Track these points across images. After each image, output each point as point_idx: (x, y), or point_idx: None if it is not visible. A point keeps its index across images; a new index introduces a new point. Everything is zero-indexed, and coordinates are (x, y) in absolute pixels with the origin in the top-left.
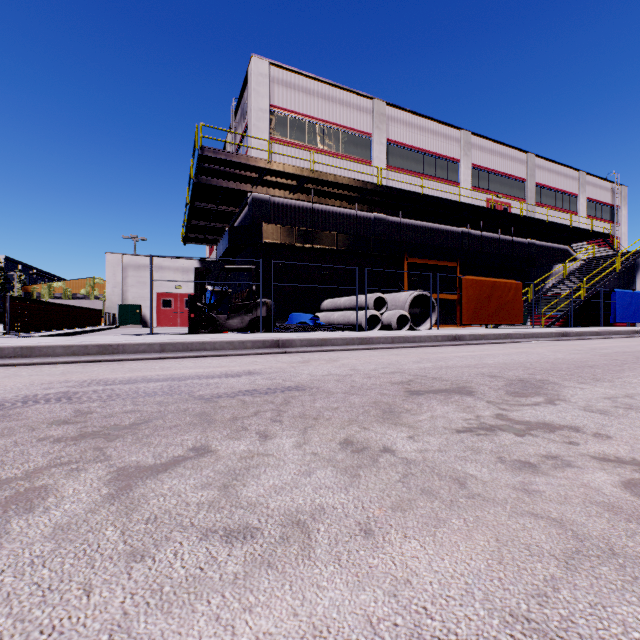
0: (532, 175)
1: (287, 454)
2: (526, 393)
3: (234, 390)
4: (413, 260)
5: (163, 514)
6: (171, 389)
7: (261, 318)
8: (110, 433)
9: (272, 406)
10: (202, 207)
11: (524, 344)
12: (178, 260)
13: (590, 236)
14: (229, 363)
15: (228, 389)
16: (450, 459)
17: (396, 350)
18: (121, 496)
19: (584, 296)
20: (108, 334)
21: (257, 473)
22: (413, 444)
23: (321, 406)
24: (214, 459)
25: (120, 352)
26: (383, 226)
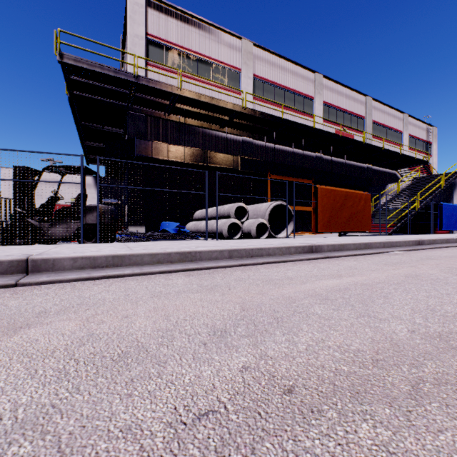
0: (370, 114)
1: None
2: None
3: None
4: (275, 177)
5: None
6: None
7: (82, 225)
8: None
9: None
10: (89, 127)
11: (391, 256)
12: (73, 176)
13: (413, 163)
14: None
15: None
16: None
17: (225, 272)
18: None
19: (418, 208)
20: None
21: None
22: None
23: None
24: None
25: None
26: (250, 148)
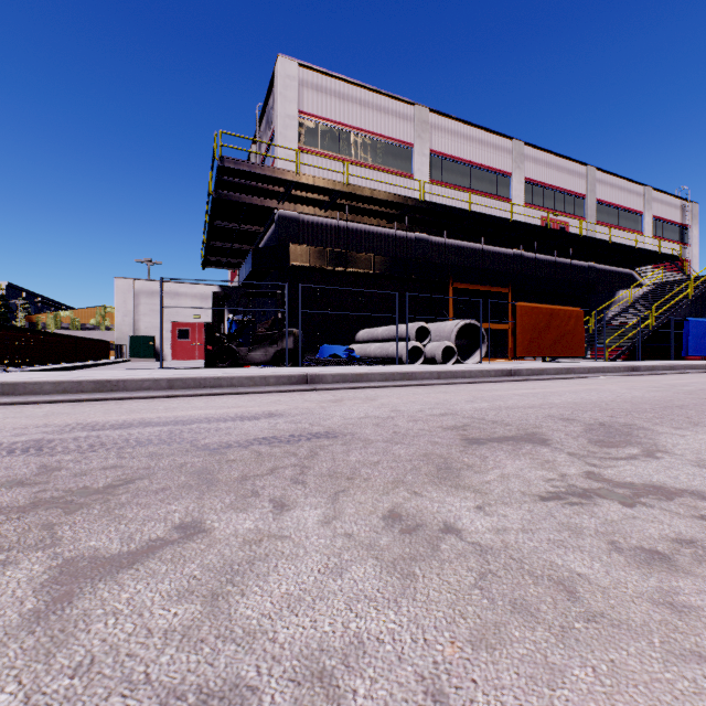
0: (592, 190)
1: (310, 536)
2: (614, 442)
3: (248, 437)
4: (459, 285)
5: (105, 655)
6: (171, 436)
7: (287, 350)
8: (73, 500)
9: (294, 460)
10: (223, 226)
11: (590, 380)
12: (196, 286)
13: (657, 259)
14: (247, 402)
15: (241, 436)
16: (542, 545)
17: (443, 387)
18: (51, 615)
19: (653, 326)
20: (115, 368)
21: (264, 570)
22: (485, 519)
23: (357, 460)
24: (205, 544)
25: (120, 389)
26: (425, 247)
